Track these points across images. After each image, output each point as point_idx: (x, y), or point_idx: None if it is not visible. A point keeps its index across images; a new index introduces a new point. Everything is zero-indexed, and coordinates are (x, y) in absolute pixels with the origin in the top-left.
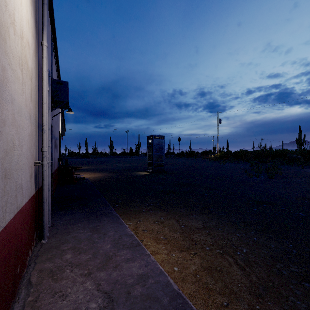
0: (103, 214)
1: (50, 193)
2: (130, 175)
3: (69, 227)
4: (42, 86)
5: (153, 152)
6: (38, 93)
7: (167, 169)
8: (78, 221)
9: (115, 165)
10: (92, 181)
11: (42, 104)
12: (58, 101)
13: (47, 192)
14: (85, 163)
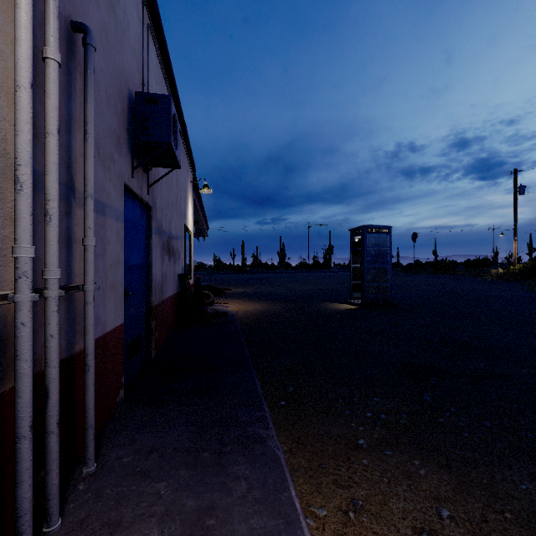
0: (239, 445)
1: (93, 378)
2: (315, 309)
3: (131, 496)
4: (15, 30)
5: (364, 263)
6: (34, 76)
7: (395, 298)
8: (166, 462)
9: (286, 288)
10: (240, 321)
11: (14, 93)
12: (150, 145)
13: (54, 388)
14: (238, 282)
